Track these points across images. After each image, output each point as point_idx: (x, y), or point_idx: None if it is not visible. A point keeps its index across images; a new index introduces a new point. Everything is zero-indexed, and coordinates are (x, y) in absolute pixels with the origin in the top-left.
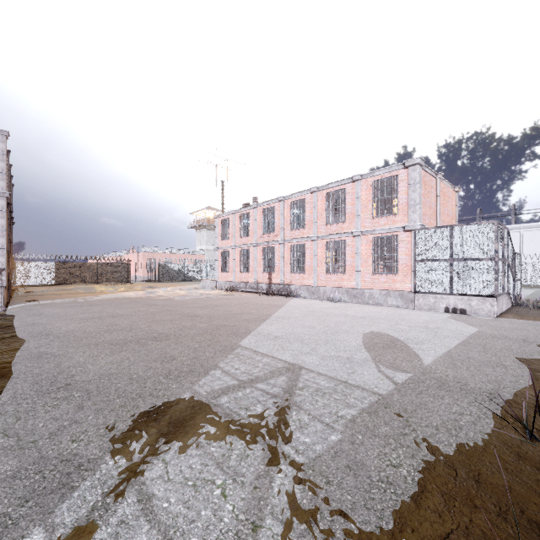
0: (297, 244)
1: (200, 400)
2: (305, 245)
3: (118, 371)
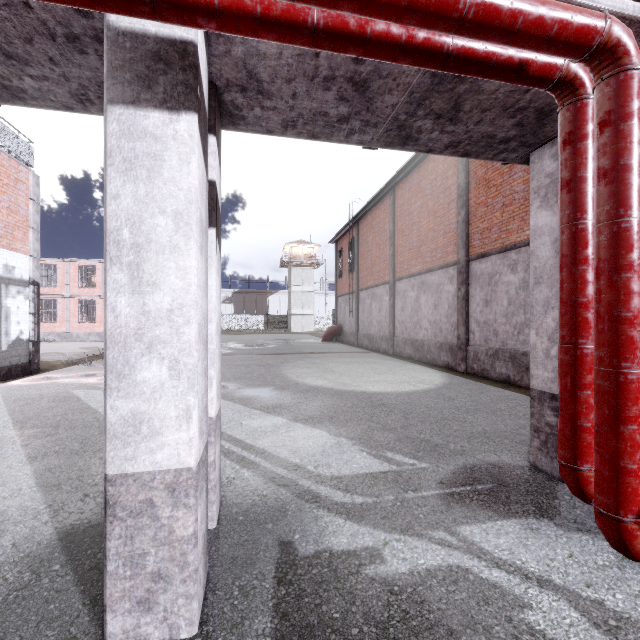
0: None
1: None
2: None
3: None
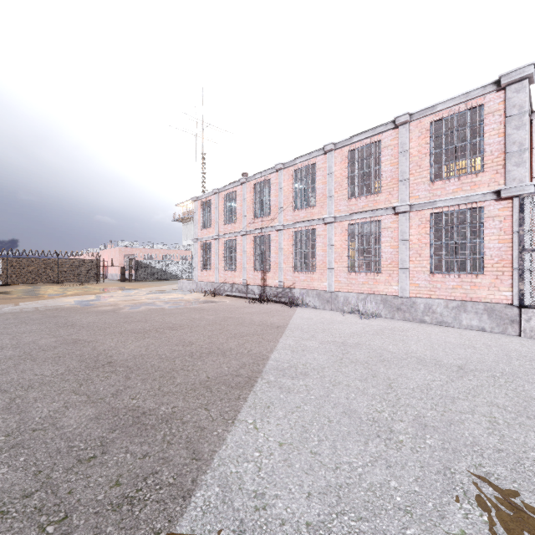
0: (303, 229)
1: None
2: (312, 232)
3: None
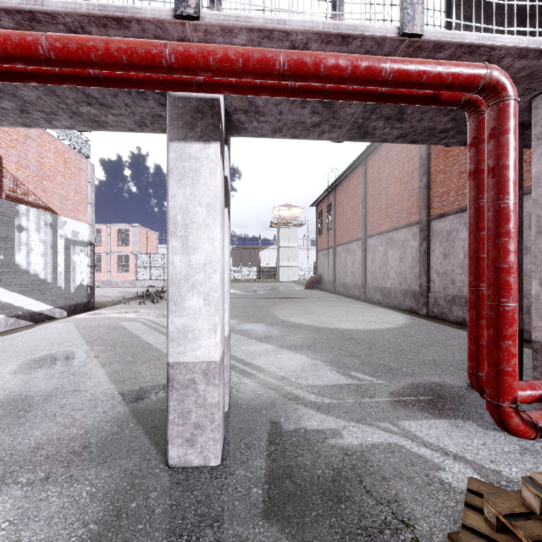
0: None
1: None
2: None
3: None
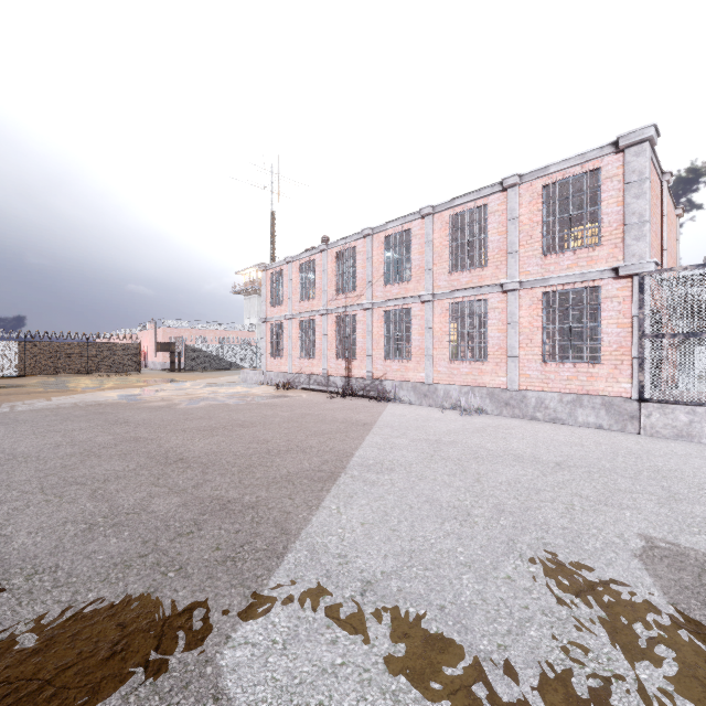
0: (395, 309)
1: None
2: (407, 311)
3: None
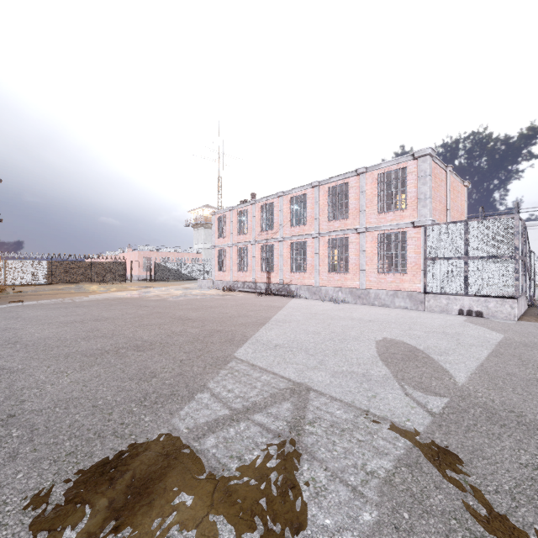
0: (297, 241)
1: (178, 442)
2: (305, 242)
3: (81, 395)
